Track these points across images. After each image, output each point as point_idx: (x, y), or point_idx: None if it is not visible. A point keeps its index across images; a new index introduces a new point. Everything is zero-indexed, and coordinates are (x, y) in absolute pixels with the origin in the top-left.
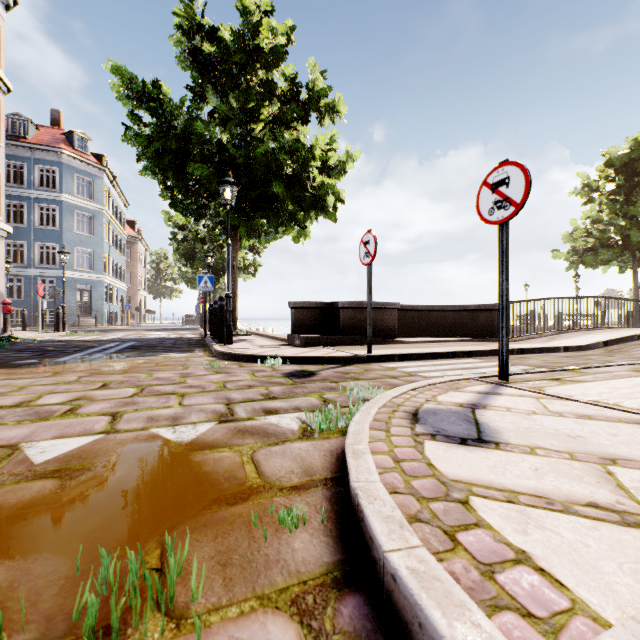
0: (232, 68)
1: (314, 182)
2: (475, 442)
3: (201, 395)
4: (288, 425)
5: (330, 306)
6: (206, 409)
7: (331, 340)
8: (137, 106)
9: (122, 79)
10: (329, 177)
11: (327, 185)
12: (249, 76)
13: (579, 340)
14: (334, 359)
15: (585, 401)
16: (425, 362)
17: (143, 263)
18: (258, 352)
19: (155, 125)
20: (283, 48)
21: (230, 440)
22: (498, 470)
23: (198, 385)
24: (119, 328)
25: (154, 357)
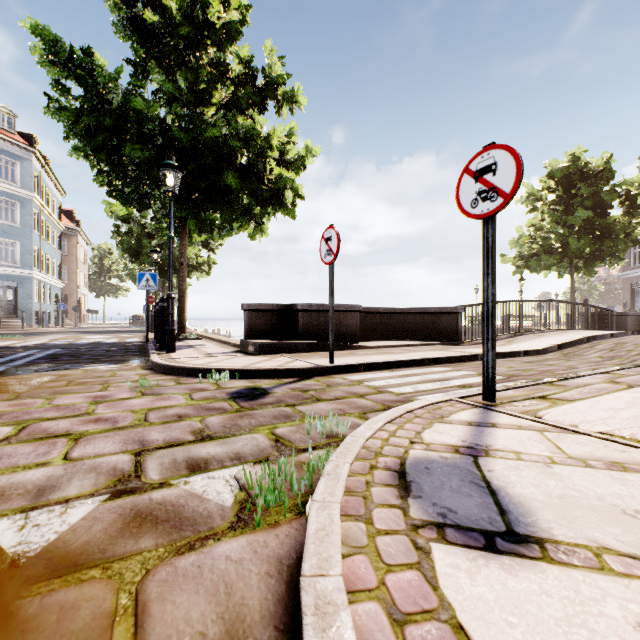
0: (179, 42)
1: (271, 174)
2: (507, 542)
3: (105, 436)
4: (218, 496)
5: (288, 308)
6: (101, 466)
7: (289, 346)
8: (64, 75)
9: (44, 41)
10: (288, 171)
11: (285, 178)
12: (198, 52)
13: (535, 343)
14: (291, 371)
15: (599, 435)
16: (392, 372)
17: (83, 258)
18: (203, 363)
19: (84, 97)
20: (237, 25)
21: (113, 543)
22: (581, 637)
23: (109, 417)
24: (51, 330)
25: (71, 371)
